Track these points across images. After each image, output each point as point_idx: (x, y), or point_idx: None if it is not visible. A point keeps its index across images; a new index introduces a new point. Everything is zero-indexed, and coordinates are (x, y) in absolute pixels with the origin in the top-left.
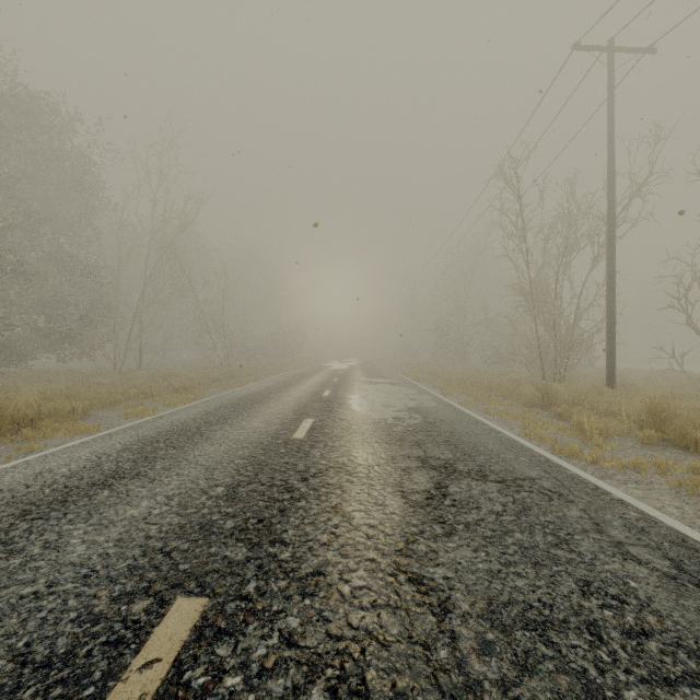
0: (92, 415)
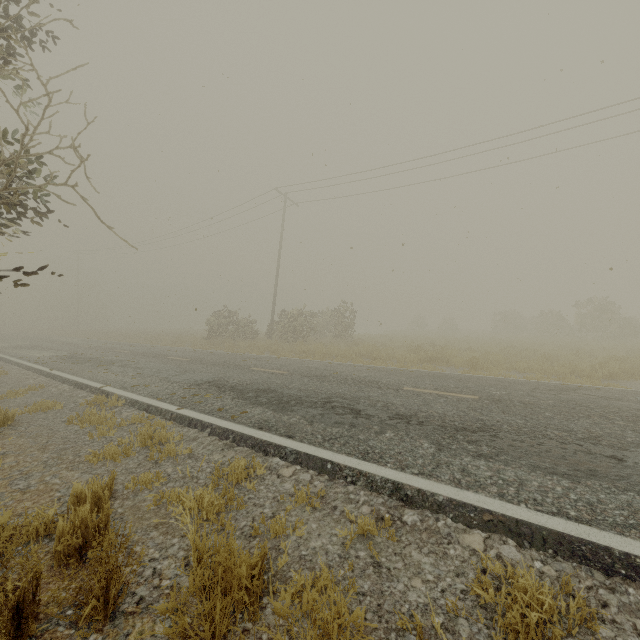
0: None
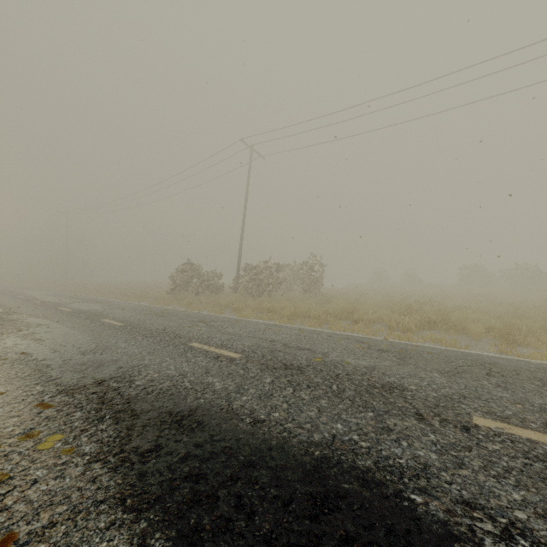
0: None
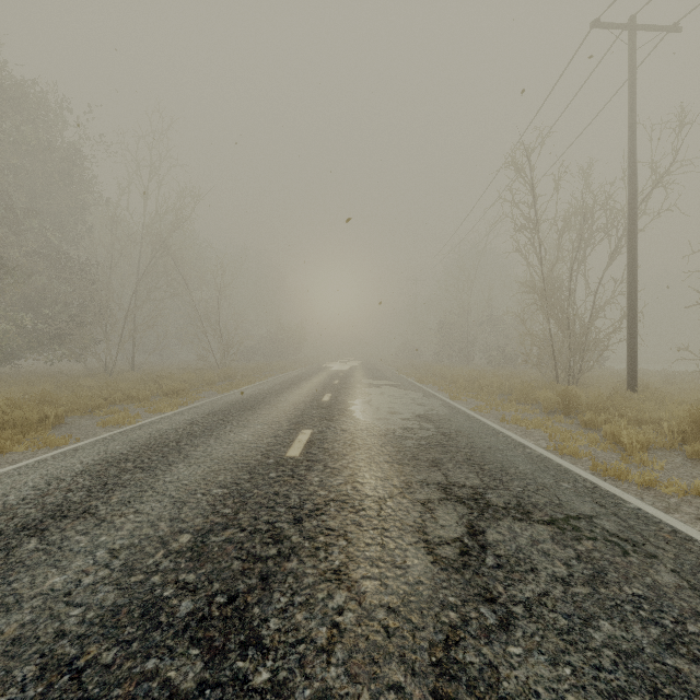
0: (67, 422)
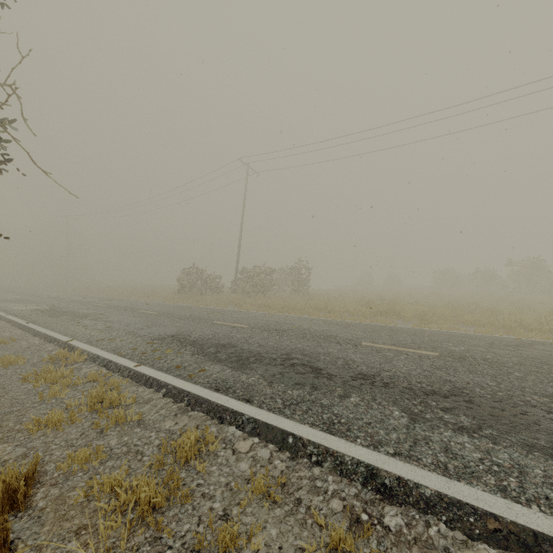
0: None
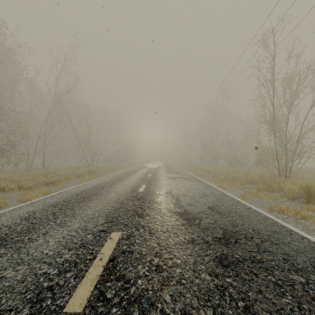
0: None
